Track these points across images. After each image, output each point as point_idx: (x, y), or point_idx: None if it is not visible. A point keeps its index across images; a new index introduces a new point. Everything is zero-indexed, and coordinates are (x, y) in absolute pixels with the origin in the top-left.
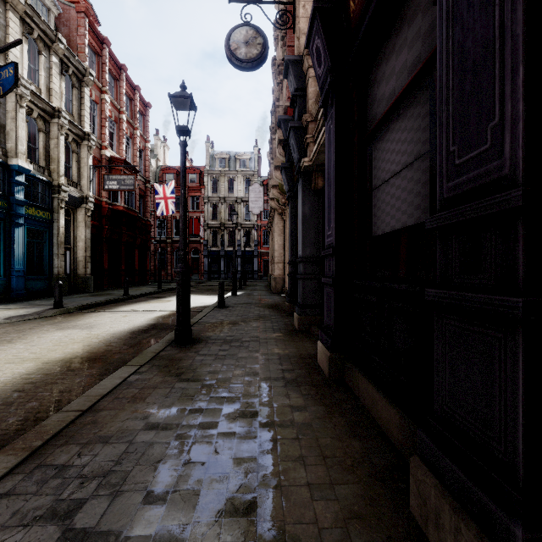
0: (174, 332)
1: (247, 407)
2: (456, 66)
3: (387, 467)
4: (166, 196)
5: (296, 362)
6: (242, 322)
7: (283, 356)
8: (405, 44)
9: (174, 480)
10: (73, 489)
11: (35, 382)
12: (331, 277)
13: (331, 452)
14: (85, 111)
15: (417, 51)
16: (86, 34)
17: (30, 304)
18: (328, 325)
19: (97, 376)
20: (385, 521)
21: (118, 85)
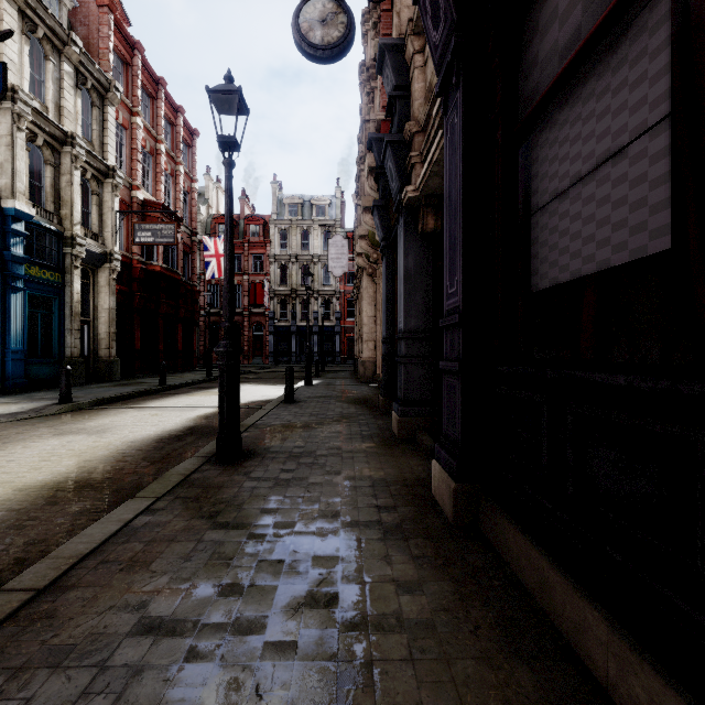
0: (215, 442)
1: (320, 584)
2: None
3: None
4: (218, 252)
5: (399, 493)
6: (317, 424)
7: (378, 482)
8: None
9: None
10: None
11: None
12: (456, 360)
13: (478, 698)
14: (108, 138)
15: None
16: (111, 35)
17: (30, 397)
18: (449, 436)
19: (90, 514)
20: None
21: (155, 105)
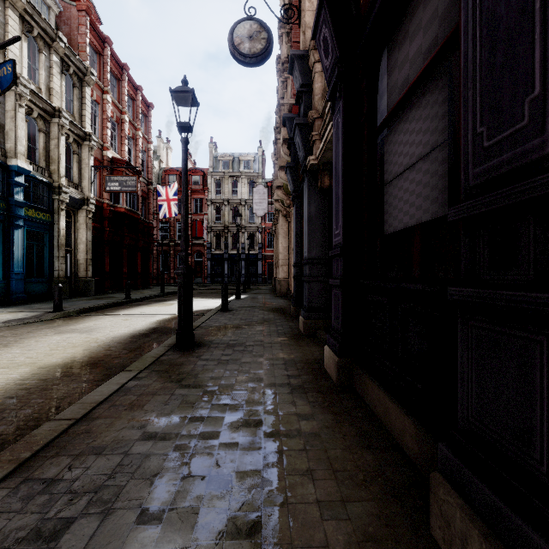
0: (176, 336)
1: (251, 416)
2: (484, 37)
3: (403, 482)
4: (169, 197)
5: (302, 368)
6: (246, 325)
7: (288, 361)
8: (420, 27)
9: (172, 496)
10: (61, 506)
11: (30, 388)
12: (339, 278)
13: (341, 465)
14: (86, 111)
15: (434, 33)
16: (87, 33)
17: (30, 307)
18: (335, 329)
19: (95, 382)
20: (404, 544)
21: (120, 85)
